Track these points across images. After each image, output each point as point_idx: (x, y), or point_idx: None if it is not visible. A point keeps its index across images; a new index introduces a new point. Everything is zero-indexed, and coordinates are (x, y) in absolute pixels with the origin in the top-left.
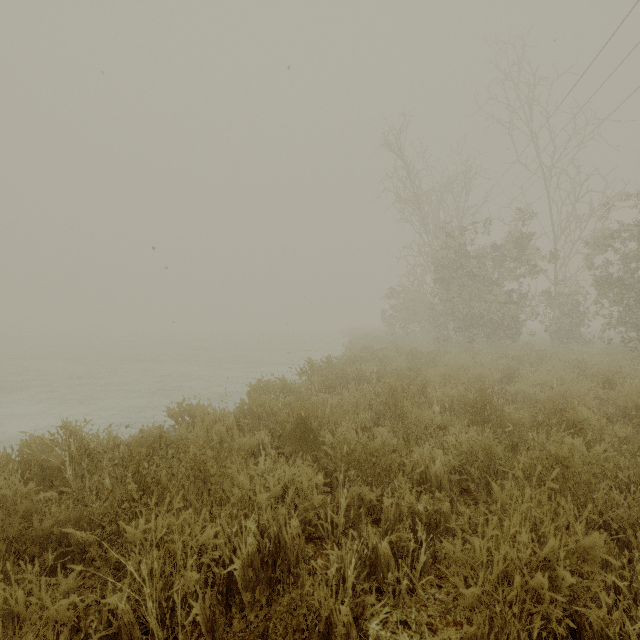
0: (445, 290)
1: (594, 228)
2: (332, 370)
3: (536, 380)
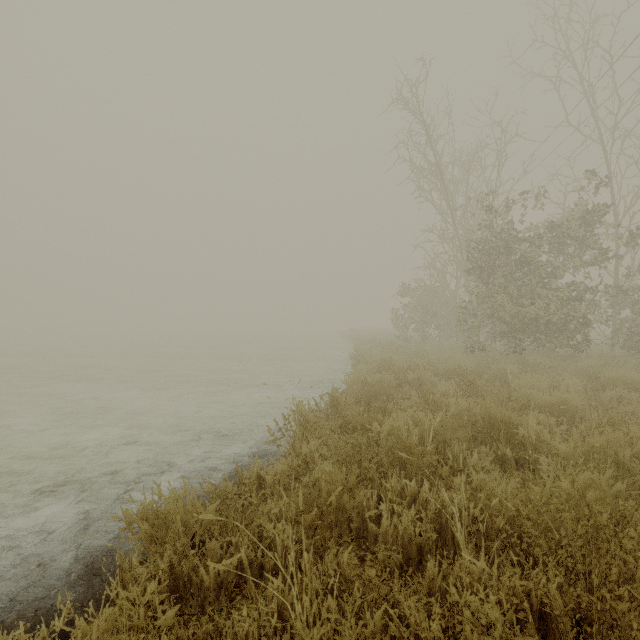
0: (484, 283)
1: None
2: (340, 416)
3: None
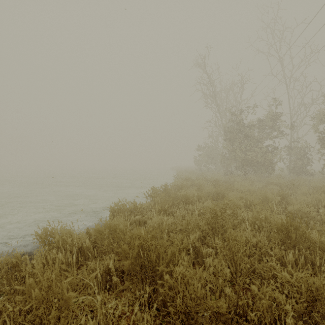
0: (231, 145)
1: (318, 109)
2: (167, 193)
3: (302, 201)
